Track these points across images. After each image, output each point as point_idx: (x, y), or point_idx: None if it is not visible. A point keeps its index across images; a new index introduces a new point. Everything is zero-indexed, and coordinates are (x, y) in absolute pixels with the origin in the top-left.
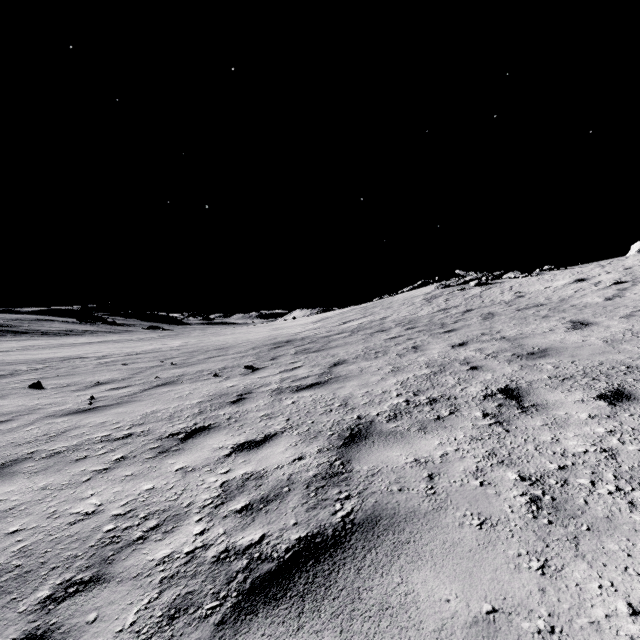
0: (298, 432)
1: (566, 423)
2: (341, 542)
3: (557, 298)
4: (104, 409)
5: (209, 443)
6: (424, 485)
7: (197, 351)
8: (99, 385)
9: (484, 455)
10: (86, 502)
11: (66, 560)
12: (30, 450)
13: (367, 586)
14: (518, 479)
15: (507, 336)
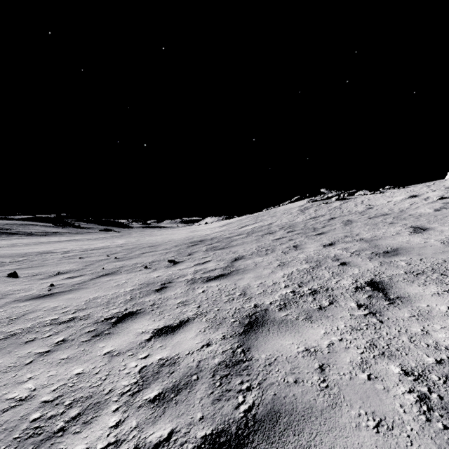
0: (206, 318)
1: (430, 315)
2: (244, 443)
3: (398, 209)
4: (58, 295)
5: (134, 327)
6: (317, 377)
7: (135, 248)
8: (59, 274)
9: (365, 346)
10: (23, 386)
11: None
12: None
13: None
14: (402, 373)
15: (364, 238)
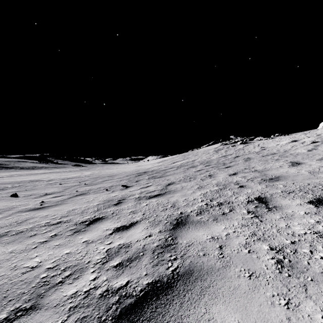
0: (149, 221)
1: (293, 217)
2: (171, 286)
3: (283, 150)
4: (48, 208)
5: (101, 227)
6: (217, 252)
7: (98, 177)
8: (47, 195)
9: (249, 235)
10: (33, 260)
11: (18, 295)
12: (7, 230)
13: (186, 314)
14: (269, 249)
15: (258, 170)
